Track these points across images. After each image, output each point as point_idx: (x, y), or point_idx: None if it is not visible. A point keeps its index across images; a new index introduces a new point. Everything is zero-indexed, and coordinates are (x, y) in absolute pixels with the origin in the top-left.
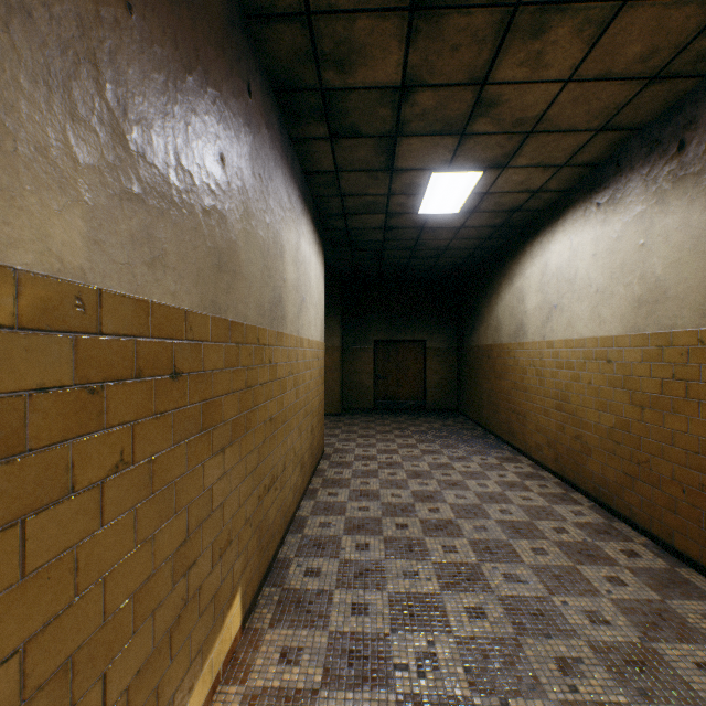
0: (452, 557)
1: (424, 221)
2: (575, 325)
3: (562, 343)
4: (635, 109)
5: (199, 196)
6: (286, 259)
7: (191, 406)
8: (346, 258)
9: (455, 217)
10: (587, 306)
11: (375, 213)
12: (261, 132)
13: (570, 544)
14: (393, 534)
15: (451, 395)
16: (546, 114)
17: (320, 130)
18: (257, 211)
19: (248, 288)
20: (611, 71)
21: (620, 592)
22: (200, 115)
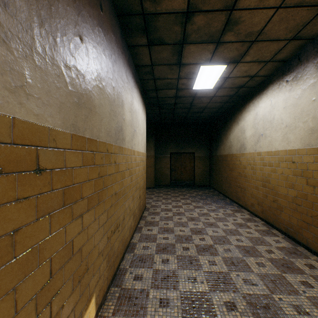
0: (214, 268)
1: (195, 93)
2: (273, 144)
3: (265, 153)
4: (313, 26)
5: (61, 55)
6: (125, 108)
7: (54, 191)
8: (157, 113)
9: (210, 91)
10: (280, 134)
11: (171, 89)
12: (109, 35)
13: (277, 260)
14: (181, 253)
15: (207, 178)
16: (264, 29)
17: (143, 40)
18: (106, 77)
19: (100, 120)
20: (304, 0)
21: (310, 292)
22: (62, 3)
